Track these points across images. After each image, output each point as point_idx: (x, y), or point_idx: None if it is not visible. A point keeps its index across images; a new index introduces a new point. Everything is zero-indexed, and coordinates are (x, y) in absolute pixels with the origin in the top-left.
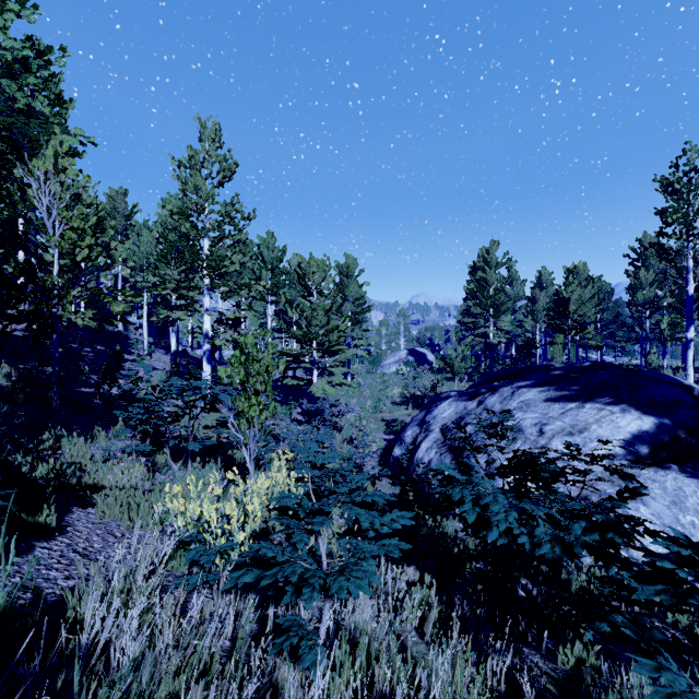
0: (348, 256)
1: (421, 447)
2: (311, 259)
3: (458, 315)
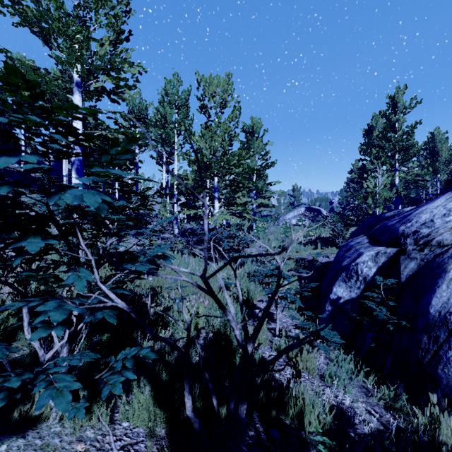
0: (254, 118)
1: (445, 280)
2: (212, 81)
3: (353, 173)
